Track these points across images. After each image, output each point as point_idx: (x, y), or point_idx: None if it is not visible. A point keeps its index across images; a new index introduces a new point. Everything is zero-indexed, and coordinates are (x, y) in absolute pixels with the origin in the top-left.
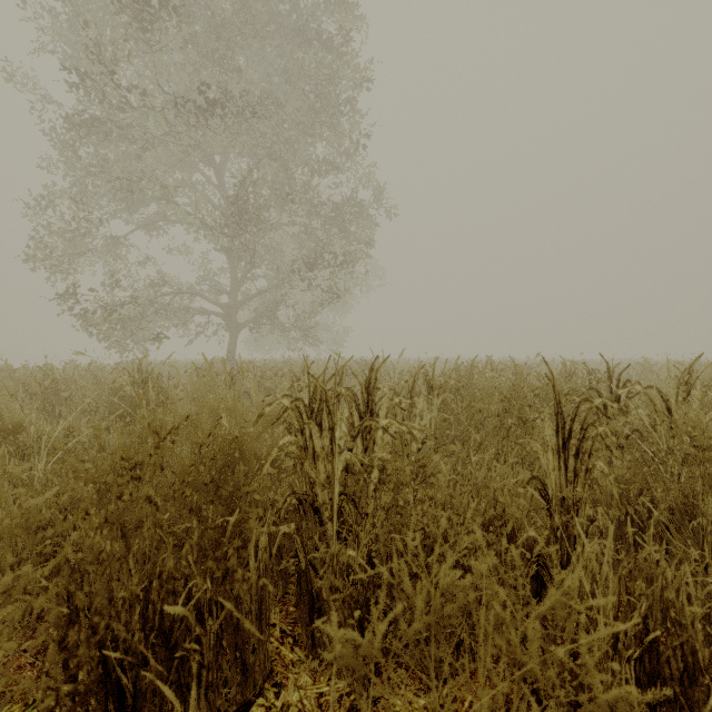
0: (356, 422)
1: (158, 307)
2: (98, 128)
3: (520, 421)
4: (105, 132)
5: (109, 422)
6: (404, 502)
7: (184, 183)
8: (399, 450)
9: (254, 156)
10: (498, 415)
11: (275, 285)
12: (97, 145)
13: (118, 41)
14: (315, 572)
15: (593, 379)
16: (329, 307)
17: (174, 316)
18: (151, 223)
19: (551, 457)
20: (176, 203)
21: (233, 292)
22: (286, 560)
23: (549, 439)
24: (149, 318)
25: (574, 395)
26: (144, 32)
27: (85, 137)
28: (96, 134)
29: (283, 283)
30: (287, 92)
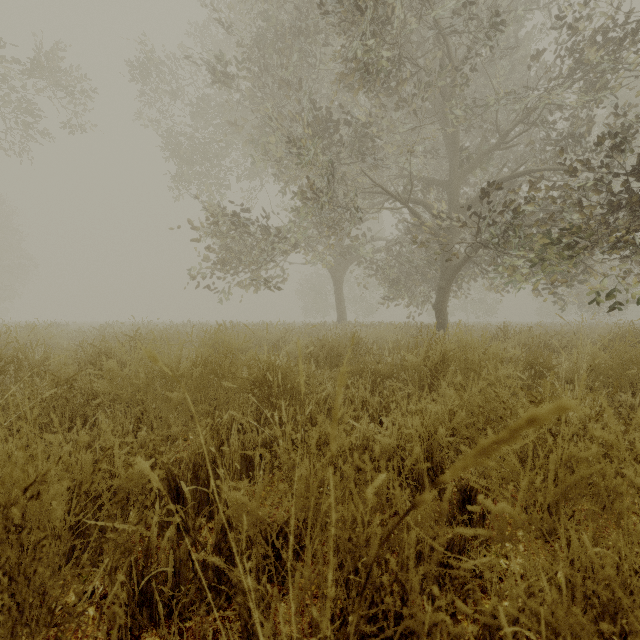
0: None
1: None
2: None
3: None
4: None
5: None
6: None
7: None
8: None
9: None
10: None
11: None
12: None
13: None
14: None
15: None
16: None
17: None
18: None
19: None
20: None
21: None
22: None
23: None
24: None
25: None
26: None
27: None
28: None
29: None
30: None
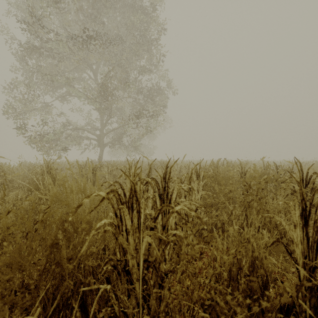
0: (157, 200)
1: (66, 136)
2: (36, 51)
3: (257, 198)
4: (39, 53)
5: (27, 193)
6: (194, 273)
7: (78, 78)
8: (183, 212)
9: (111, 65)
10: (243, 194)
11: (121, 126)
12: (37, 59)
13: (44, 7)
14: (126, 317)
15: (283, 171)
16: (146, 136)
17: (74, 140)
18: (63, 96)
19: (298, 232)
20: (74, 87)
21: (101, 129)
22: (105, 309)
23: (297, 219)
24: (63, 141)
25: (274, 179)
26: (56, 3)
27: (30, 55)
28: (35, 53)
29: (124, 125)
30: (126, 35)
